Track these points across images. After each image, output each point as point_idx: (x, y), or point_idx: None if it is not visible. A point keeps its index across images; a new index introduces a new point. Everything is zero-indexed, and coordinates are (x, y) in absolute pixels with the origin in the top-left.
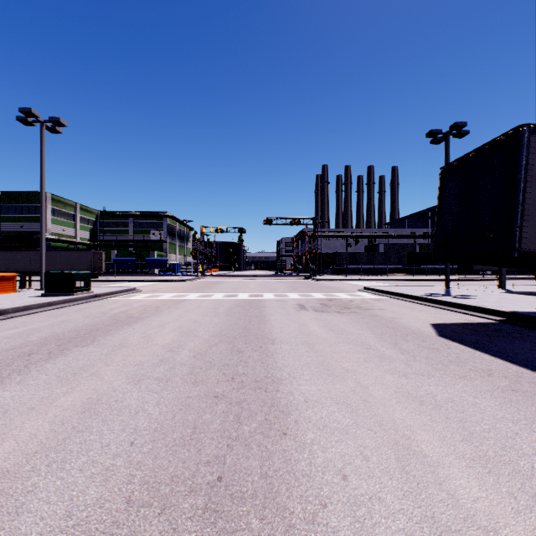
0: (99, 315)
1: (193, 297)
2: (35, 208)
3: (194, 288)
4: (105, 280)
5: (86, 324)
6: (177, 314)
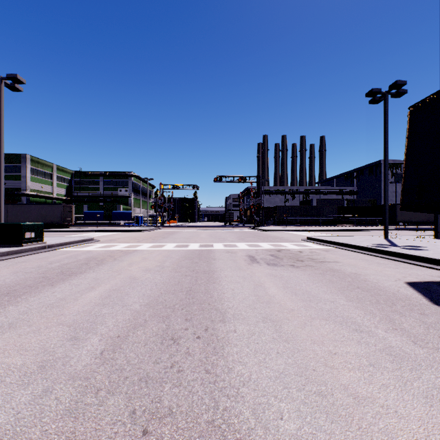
0: (31, 270)
1: (144, 248)
2: (16, 167)
3: (150, 238)
4: (73, 231)
5: (3, 284)
6: (119, 269)
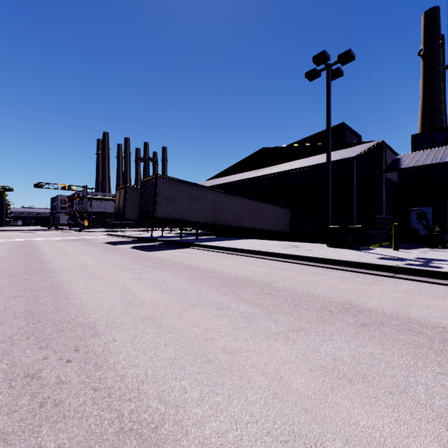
0: None
1: None
2: None
3: None
4: None
5: None
6: None
